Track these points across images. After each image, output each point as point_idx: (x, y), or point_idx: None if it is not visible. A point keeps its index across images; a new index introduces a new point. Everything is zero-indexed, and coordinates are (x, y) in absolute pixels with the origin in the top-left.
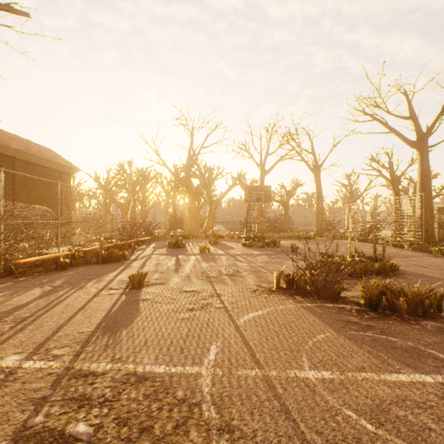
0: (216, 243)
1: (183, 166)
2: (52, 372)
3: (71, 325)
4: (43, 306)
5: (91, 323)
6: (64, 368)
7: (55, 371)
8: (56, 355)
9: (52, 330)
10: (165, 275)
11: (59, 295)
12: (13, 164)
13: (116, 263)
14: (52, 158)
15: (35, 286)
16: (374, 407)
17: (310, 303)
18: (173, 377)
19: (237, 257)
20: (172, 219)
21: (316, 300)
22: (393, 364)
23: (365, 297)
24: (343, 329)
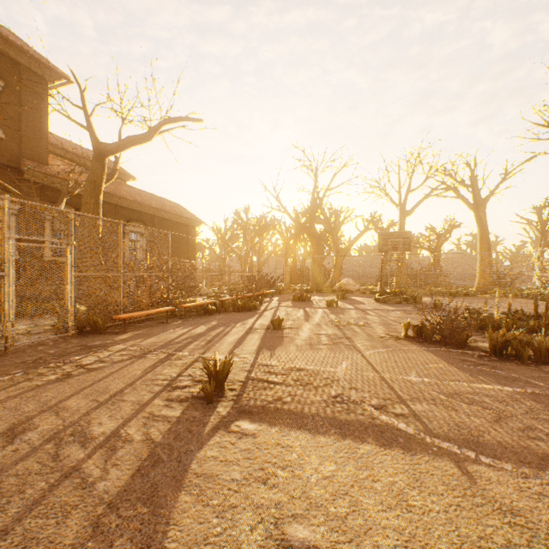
0: (343, 298)
1: (304, 211)
2: (247, 363)
3: (242, 345)
4: (215, 335)
5: (255, 346)
6: (252, 362)
7: (248, 362)
8: (243, 357)
9: (232, 347)
10: (297, 323)
11: (221, 330)
12: (153, 222)
13: (250, 312)
14: (181, 213)
15: (200, 324)
16: (452, 393)
17: (434, 348)
18: (319, 371)
19: (367, 311)
20: (291, 271)
21: (441, 346)
22: (485, 381)
23: (490, 344)
24: (456, 363)
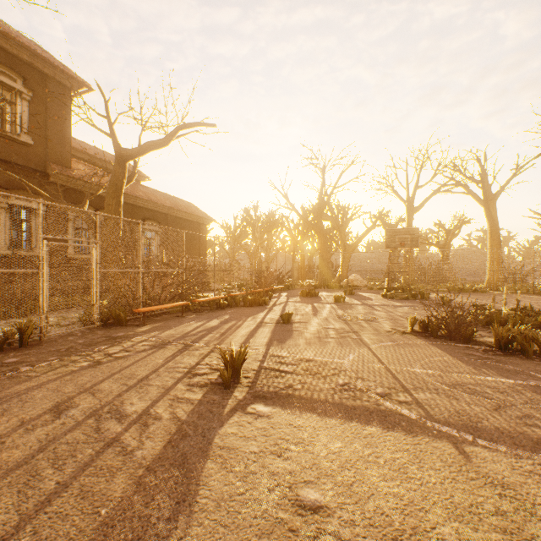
0: (351, 294)
1: (312, 208)
2: (259, 354)
3: (254, 338)
4: (228, 328)
5: (266, 338)
6: (264, 353)
7: (260, 353)
8: (256, 348)
9: (244, 339)
10: (305, 317)
11: (233, 324)
12: (166, 220)
13: (260, 307)
14: (193, 211)
15: (213, 318)
16: (455, 384)
17: (439, 342)
18: (327, 362)
19: (375, 307)
20: (299, 267)
21: (447, 341)
22: (488, 374)
23: (495, 338)
24: (461, 357)
